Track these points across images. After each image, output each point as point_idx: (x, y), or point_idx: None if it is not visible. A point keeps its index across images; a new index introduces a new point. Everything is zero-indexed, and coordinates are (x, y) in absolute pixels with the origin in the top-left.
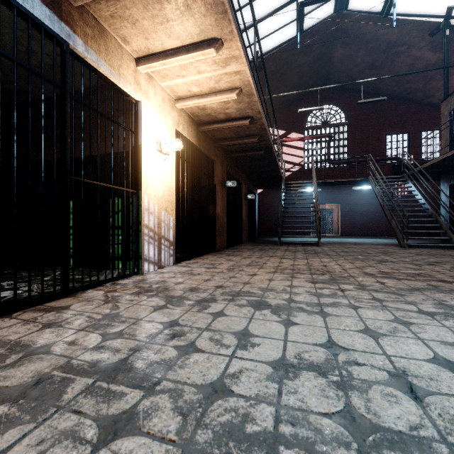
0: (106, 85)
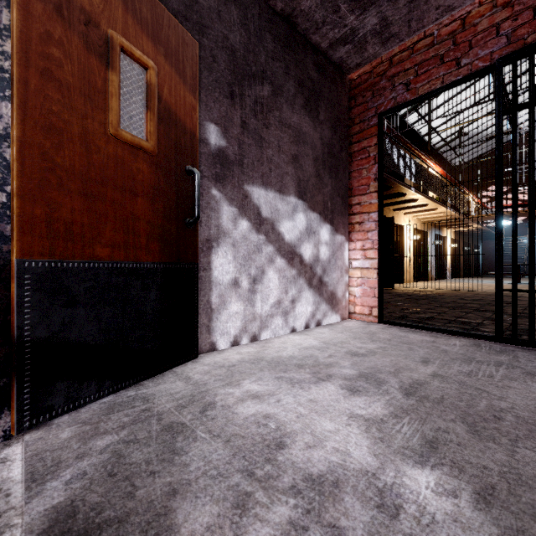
0: (442, 238)
